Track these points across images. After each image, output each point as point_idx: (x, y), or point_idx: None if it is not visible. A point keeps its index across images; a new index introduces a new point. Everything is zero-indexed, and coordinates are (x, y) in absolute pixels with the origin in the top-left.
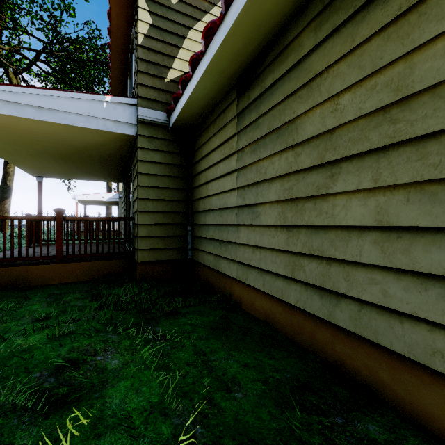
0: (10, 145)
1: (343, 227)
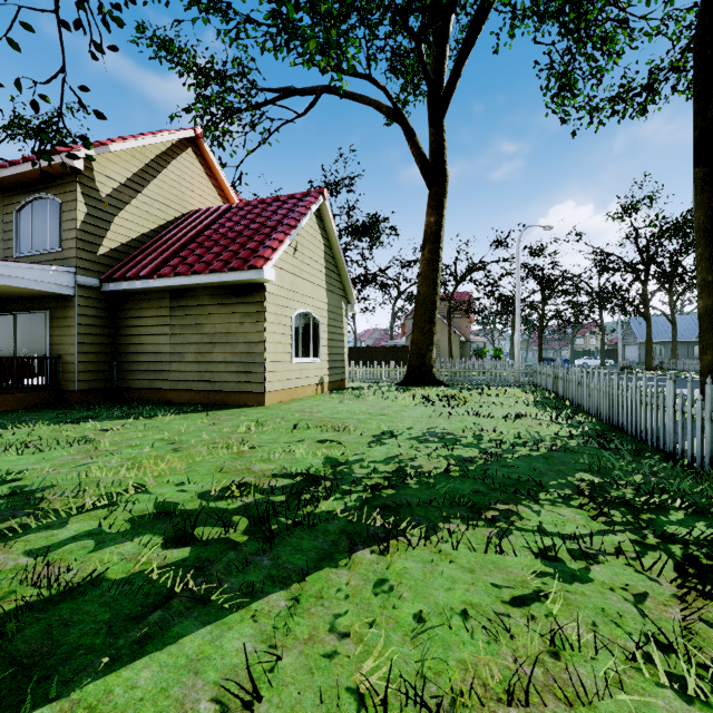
0: None
1: (217, 362)
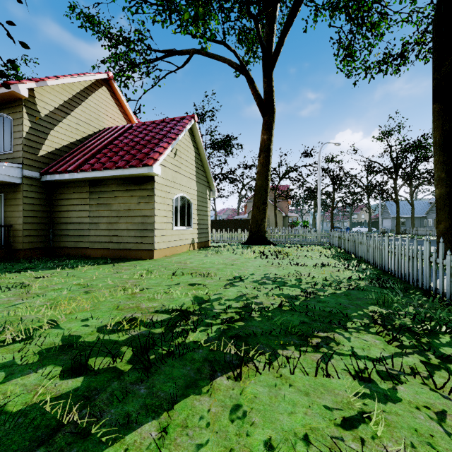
0: None
1: (121, 229)
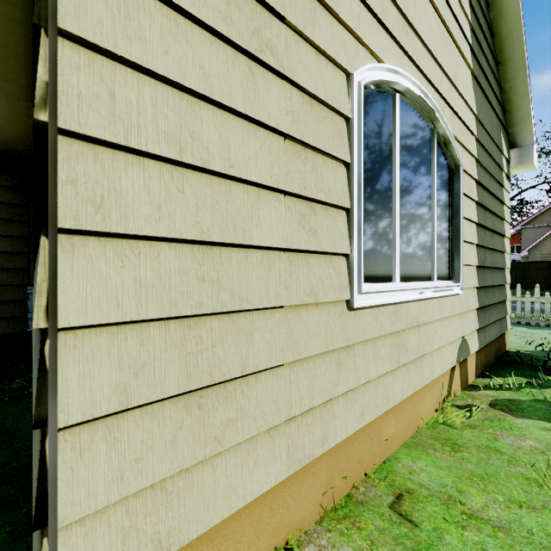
0: None
1: None
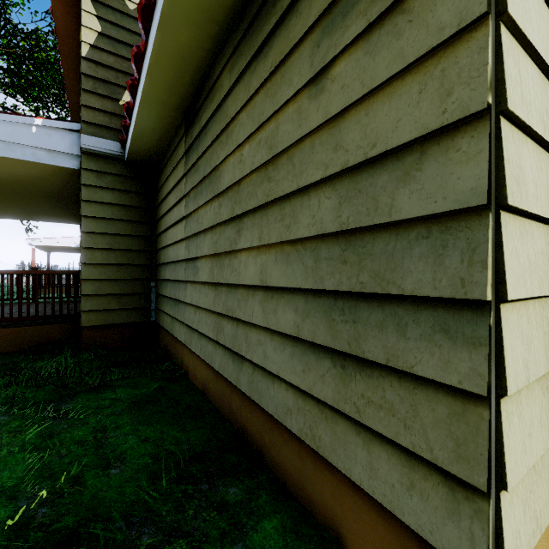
0: None
1: (245, 286)
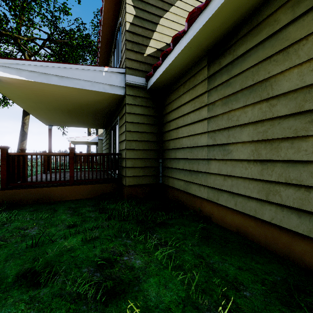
0: (36, 104)
1: None
